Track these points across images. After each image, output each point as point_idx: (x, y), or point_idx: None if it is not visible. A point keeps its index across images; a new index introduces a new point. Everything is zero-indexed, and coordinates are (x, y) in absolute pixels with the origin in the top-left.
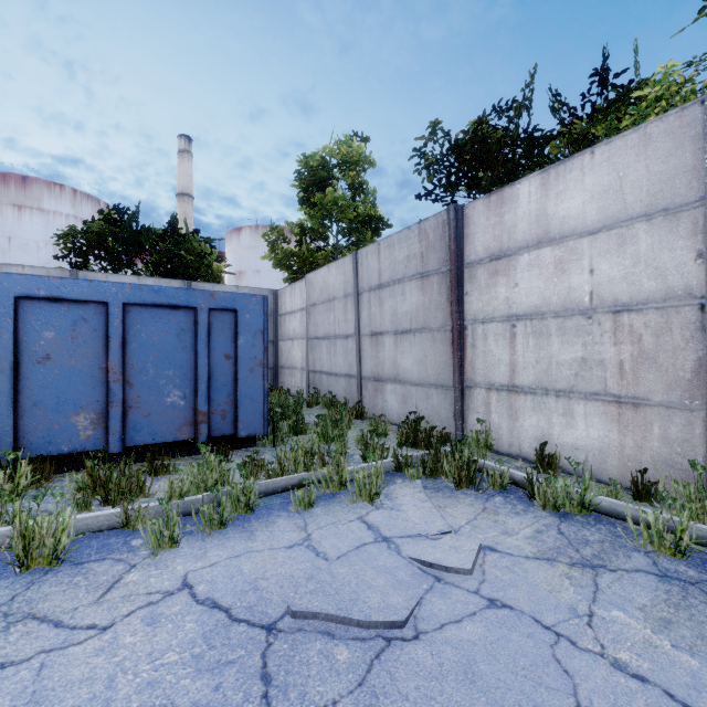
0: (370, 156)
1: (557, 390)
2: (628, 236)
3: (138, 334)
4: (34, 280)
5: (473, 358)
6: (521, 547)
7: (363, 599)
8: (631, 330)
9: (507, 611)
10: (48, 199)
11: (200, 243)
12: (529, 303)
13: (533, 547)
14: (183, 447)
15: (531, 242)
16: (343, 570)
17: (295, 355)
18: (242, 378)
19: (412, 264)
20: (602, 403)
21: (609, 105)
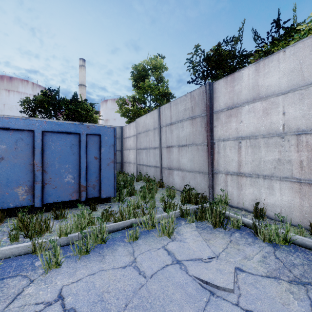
0: (165, 65)
1: (264, 175)
2: (305, 94)
3: (50, 146)
4: None
5: (218, 158)
6: (257, 268)
7: None
8: (307, 144)
9: None
10: (21, 87)
11: (87, 105)
12: (248, 130)
13: (263, 268)
14: (74, 203)
15: (250, 99)
16: (154, 287)
17: (131, 156)
18: (103, 168)
19: (187, 112)
20: (290, 183)
21: (281, 37)
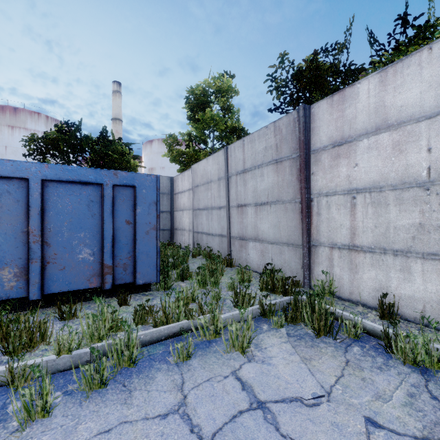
0: (235, 87)
1: (394, 250)
2: None
3: (55, 204)
4: None
5: (318, 223)
6: (403, 420)
7: None
8: None
9: None
10: (30, 122)
11: (122, 146)
12: (368, 179)
13: (415, 420)
14: (93, 293)
15: (370, 129)
16: None
17: (184, 221)
18: (139, 239)
19: (269, 153)
20: None
21: (409, 40)
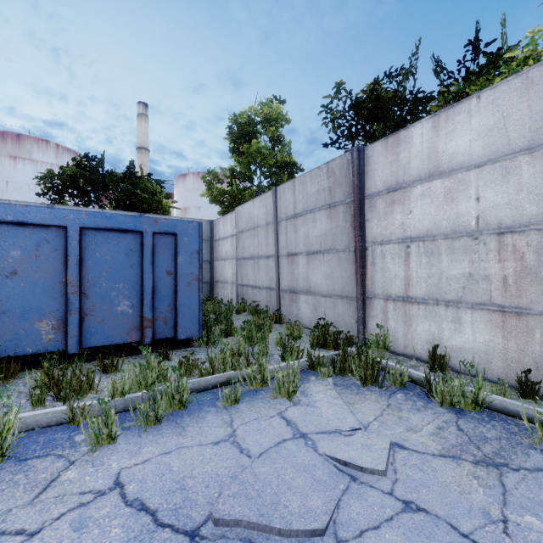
0: (286, 115)
1: (446, 301)
2: (511, 168)
3: (93, 253)
4: (3, 207)
5: (373, 274)
6: (427, 444)
7: (284, 502)
8: (514, 249)
9: (423, 515)
10: (36, 152)
11: (152, 184)
12: (422, 227)
13: (437, 444)
14: (132, 348)
15: (424, 176)
16: (264, 469)
17: (227, 272)
18: (181, 290)
19: (321, 197)
20: (487, 312)
21: (480, 69)
